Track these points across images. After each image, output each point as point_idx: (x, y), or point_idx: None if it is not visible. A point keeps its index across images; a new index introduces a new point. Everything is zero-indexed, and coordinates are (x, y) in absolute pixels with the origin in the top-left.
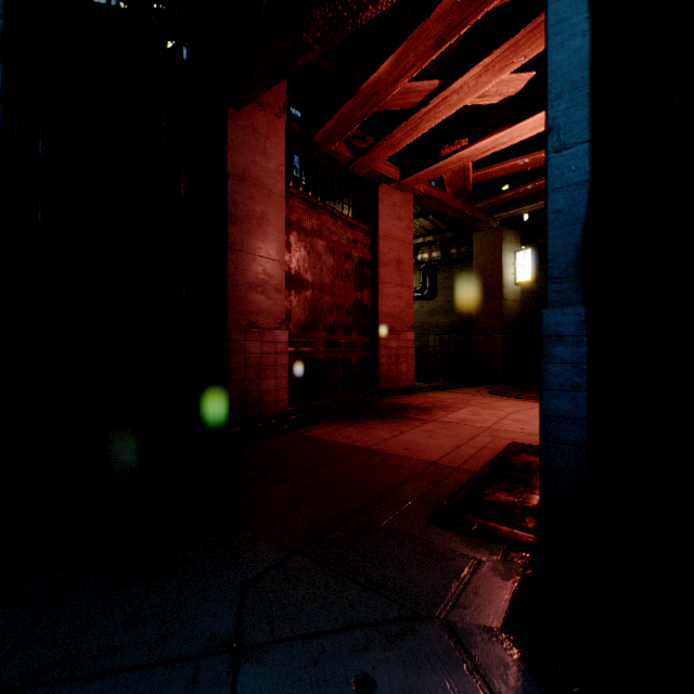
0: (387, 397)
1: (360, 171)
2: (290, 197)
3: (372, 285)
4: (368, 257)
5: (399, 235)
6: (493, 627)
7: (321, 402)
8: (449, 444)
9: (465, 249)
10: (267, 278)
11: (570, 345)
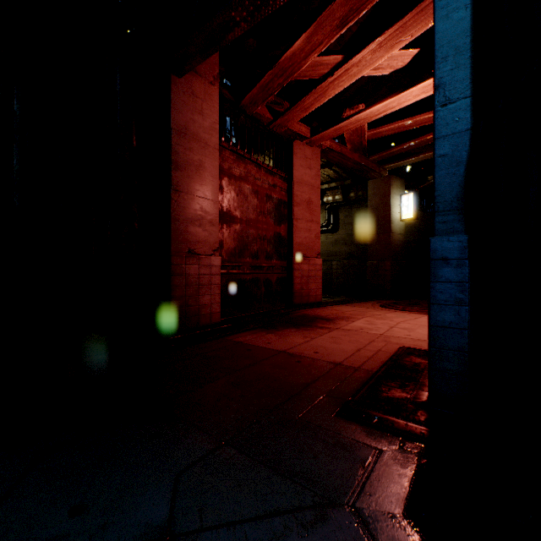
0: (300, 310)
1: (278, 130)
2: (222, 150)
3: (288, 221)
4: (284, 198)
5: (309, 181)
6: (396, 513)
7: (247, 314)
8: (351, 348)
9: (361, 193)
10: (203, 214)
11: (455, 267)
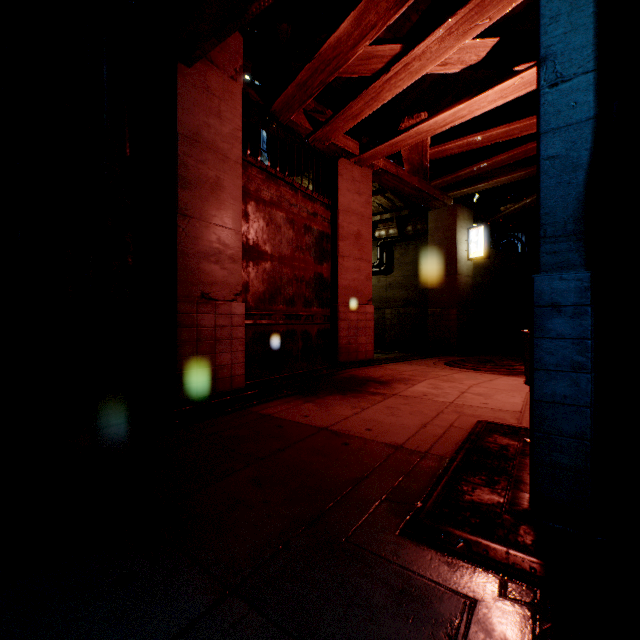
0: (347, 369)
1: (320, 145)
2: (247, 166)
3: (332, 259)
4: (327, 231)
5: (358, 210)
6: None
7: (280, 376)
8: (413, 422)
9: (421, 227)
10: (222, 247)
11: (570, 316)
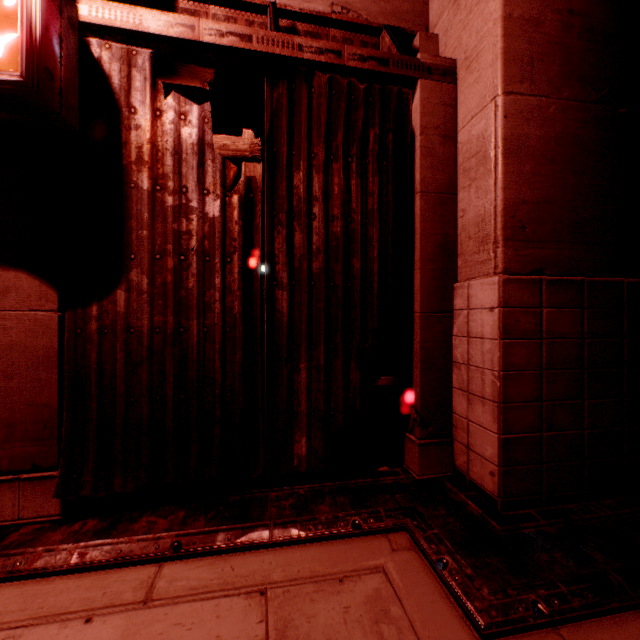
0: None
1: None
2: None
3: None
4: None
5: None
6: None
7: None
8: None
9: None
10: None
11: None
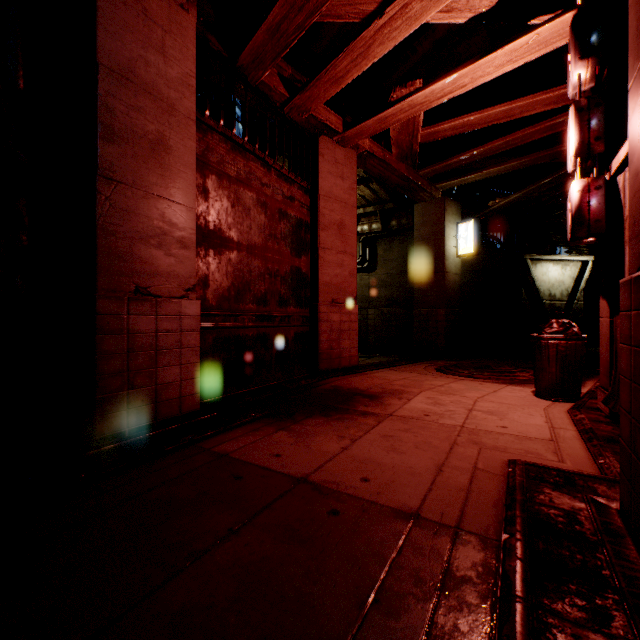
0: (329, 379)
1: (298, 117)
2: (207, 131)
3: (311, 251)
4: (306, 218)
5: (342, 196)
6: None
7: (249, 389)
8: (424, 463)
9: (406, 221)
10: (166, 226)
11: None
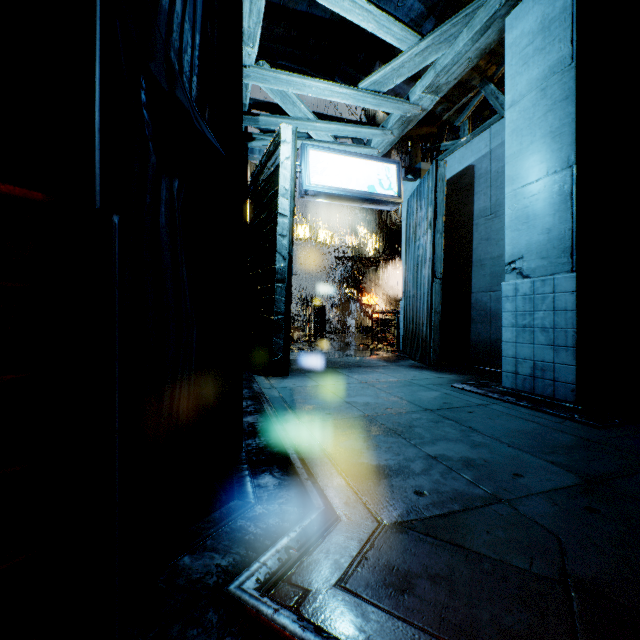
0: None
1: None
2: None
3: None
4: None
5: None
6: (345, 519)
7: None
8: None
9: None
10: None
11: None
